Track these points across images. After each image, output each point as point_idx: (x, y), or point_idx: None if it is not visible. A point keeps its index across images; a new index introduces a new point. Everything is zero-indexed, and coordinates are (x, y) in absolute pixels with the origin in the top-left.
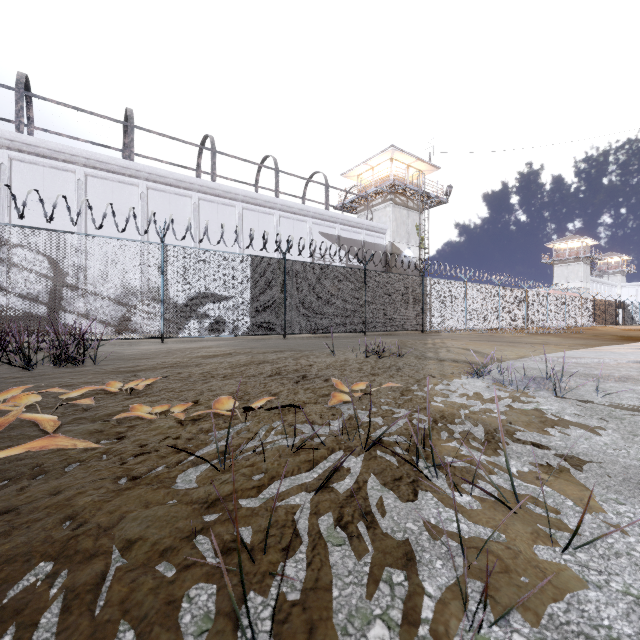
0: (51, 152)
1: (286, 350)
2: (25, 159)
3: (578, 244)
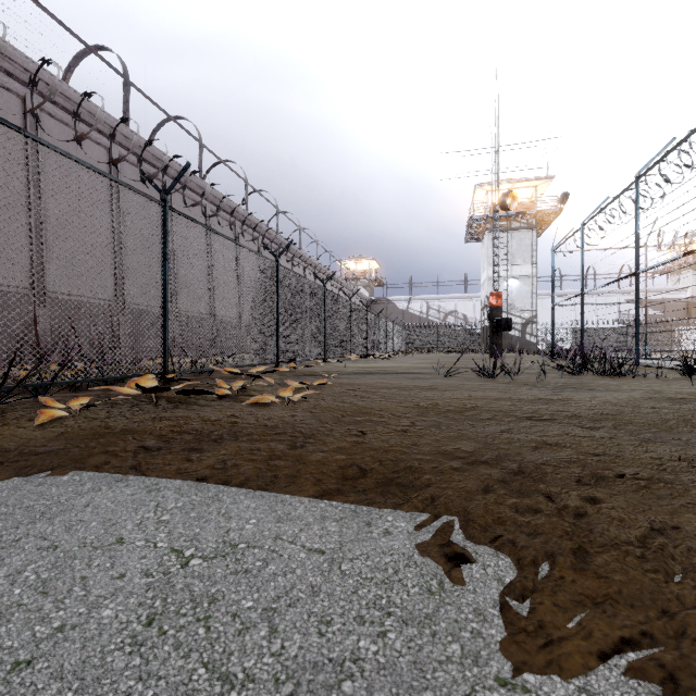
0: None
1: None
2: None
3: None
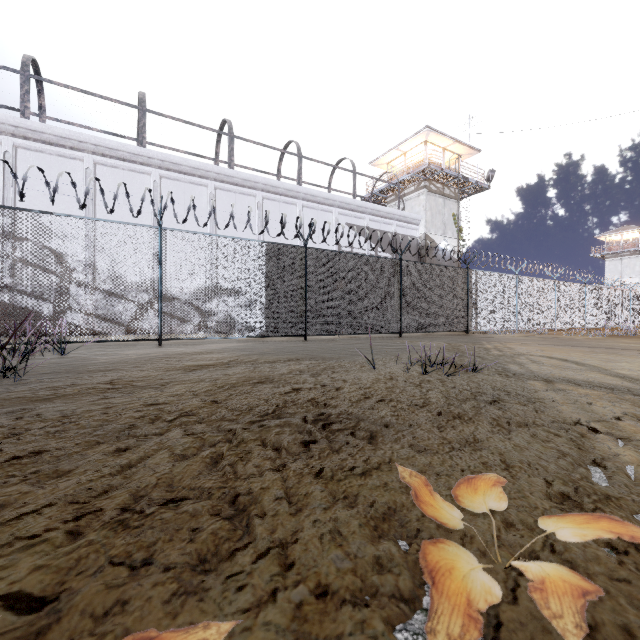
0: (58, 139)
1: (304, 358)
2: (31, 147)
3: (634, 235)
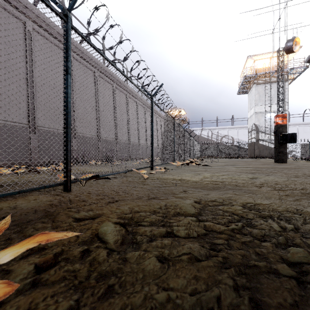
0: None
1: None
2: None
3: None
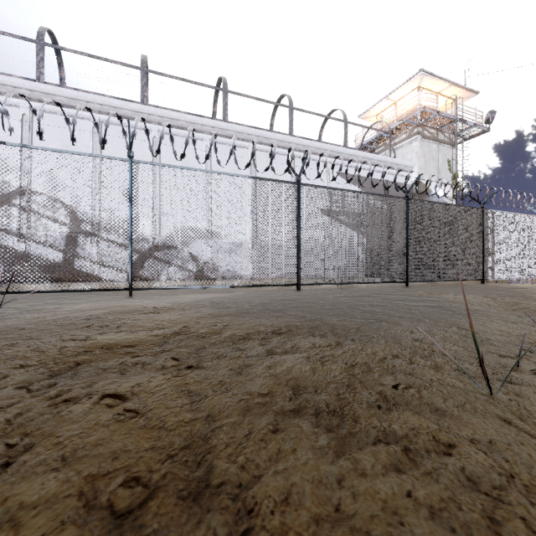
0: (68, 100)
1: (300, 327)
2: (45, 109)
3: None
